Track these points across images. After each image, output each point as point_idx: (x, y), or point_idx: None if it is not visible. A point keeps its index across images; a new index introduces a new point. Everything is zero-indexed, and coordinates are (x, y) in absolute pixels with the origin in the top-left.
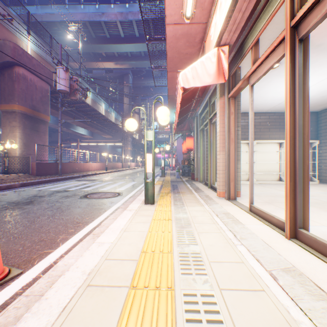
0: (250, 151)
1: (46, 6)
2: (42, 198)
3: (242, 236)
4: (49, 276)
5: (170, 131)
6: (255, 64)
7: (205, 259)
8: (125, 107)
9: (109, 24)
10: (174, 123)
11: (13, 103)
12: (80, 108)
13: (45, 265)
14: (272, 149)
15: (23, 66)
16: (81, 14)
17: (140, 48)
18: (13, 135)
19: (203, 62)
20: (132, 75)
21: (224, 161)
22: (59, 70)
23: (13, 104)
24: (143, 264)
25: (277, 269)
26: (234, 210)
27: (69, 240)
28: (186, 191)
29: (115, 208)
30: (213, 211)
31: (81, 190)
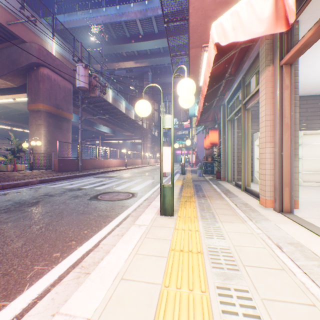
0: None
1: (73, 14)
2: (50, 198)
3: None
4: None
5: (190, 126)
6: None
7: None
8: None
9: (129, 24)
10: (197, 112)
11: (38, 102)
12: (102, 106)
13: None
14: None
15: (47, 66)
16: (103, 16)
17: (159, 45)
18: (38, 133)
19: (249, 2)
20: (151, 73)
21: (272, 157)
22: (78, 67)
23: (38, 103)
24: None
25: None
26: (302, 235)
27: (42, 279)
28: (214, 194)
29: (124, 216)
30: (268, 236)
31: (94, 188)
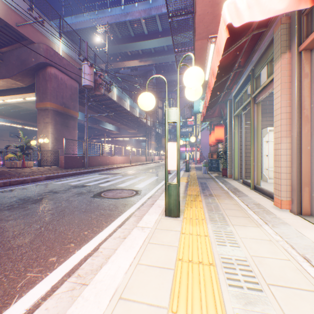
0: None
1: (79, 15)
2: (54, 195)
3: None
4: None
5: (194, 123)
6: None
7: None
8: None
9: (133, 23)
10: (203, 107)
11: (46, 101)
12: (107, 104)
13: None
14: None
15: (54, 66)
16: (108, 17)
17: (163, 43)
18: (46, 131)
19: None
20: (155, 71)
21: (289, 153)
22: (84, 66)
23: (46, 102)
24: None
25: None
26: None
27: (33, 289)
28: (221, 193)
29: (127, 215)
30: (291, 245)
31: (98, 185)
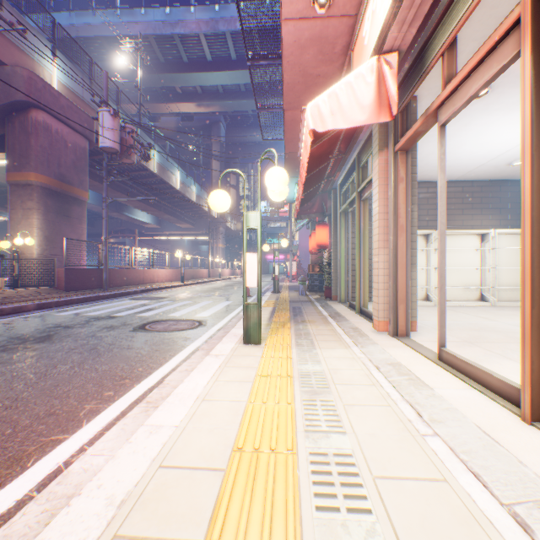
0: (439, 248)
1: (85, 13)
2: (68, 330)
3: (435, 416)
4: (48, 496)
5: (289, 216)
6: (451, 82)
7: (364, 470)
8: (214, 177)
9: (187, 40)
10: (297, 200)
11: (28, 170)
12: (139, 178)
13: (47, 471)
14: (468, 246)
15: (45, 108)
16: (141, 23)
17: (239, 79)
18: (27, 224)
19: (350, 84)
20: (225, 125)
21: (387, 267)
22: (102, 114)
23: (28, 172)
24: (235, 482)
25: (525, 501)
26: (408, 357)
27: (102, 415)
28: (318, 319)
29: (192, 349)
30: (370, 360)
31: (137, 316)
